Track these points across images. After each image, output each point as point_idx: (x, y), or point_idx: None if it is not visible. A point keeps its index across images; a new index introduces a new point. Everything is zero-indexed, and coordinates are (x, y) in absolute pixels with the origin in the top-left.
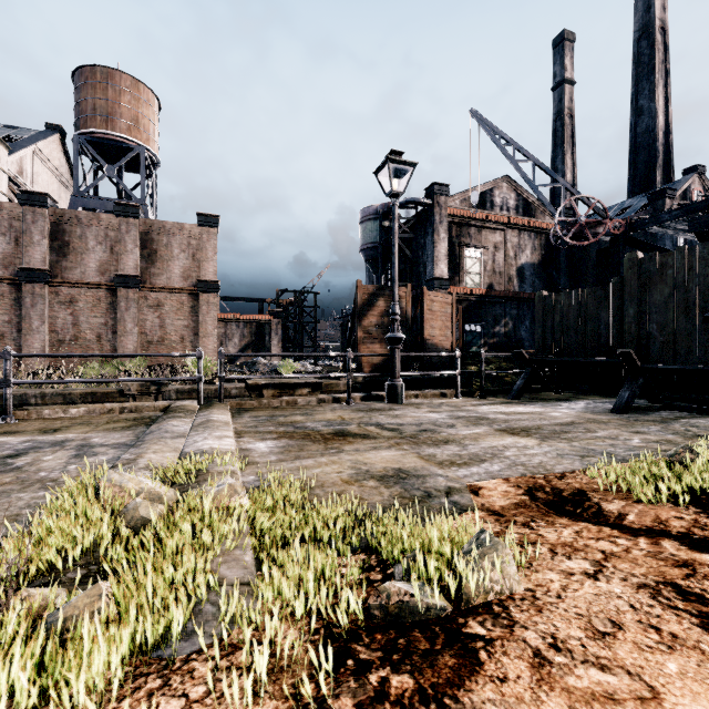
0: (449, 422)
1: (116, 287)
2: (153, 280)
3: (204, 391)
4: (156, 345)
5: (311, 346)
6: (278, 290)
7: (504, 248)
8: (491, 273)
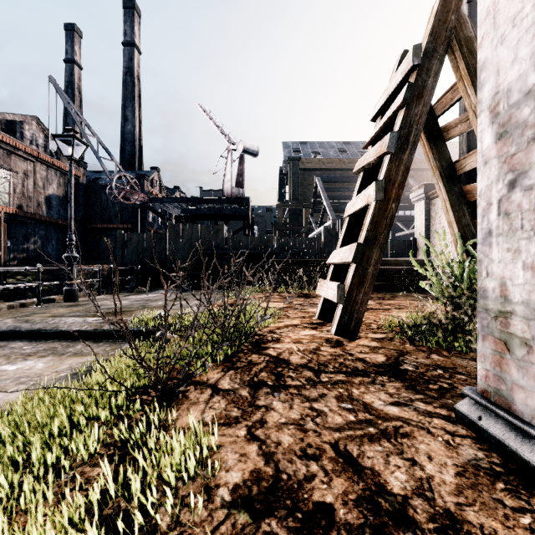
0: (140, 302)
1: None
2: None
3: None
4: None
5: None
6: None
7: (34, 177)
8: (21, 195)
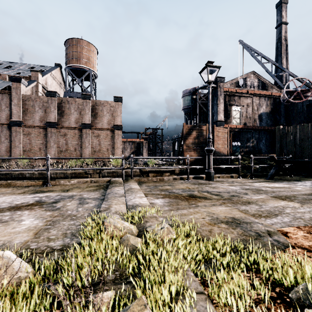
0: (243, 191)
1: (82, 128)
2: (96, 125)
3: (118, 172)
4: (97, 152)
5: (160, 152)
6: (146, 128)
7: (252, 106)
8: (245, 117)
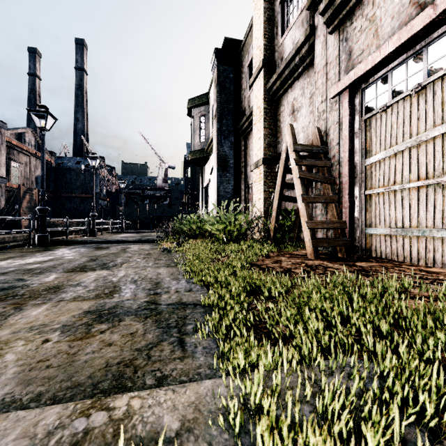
0: None
1: None
2: None
3: None
4: None
5: None
6: None
7: (30, 166)
8: (24, 177)
